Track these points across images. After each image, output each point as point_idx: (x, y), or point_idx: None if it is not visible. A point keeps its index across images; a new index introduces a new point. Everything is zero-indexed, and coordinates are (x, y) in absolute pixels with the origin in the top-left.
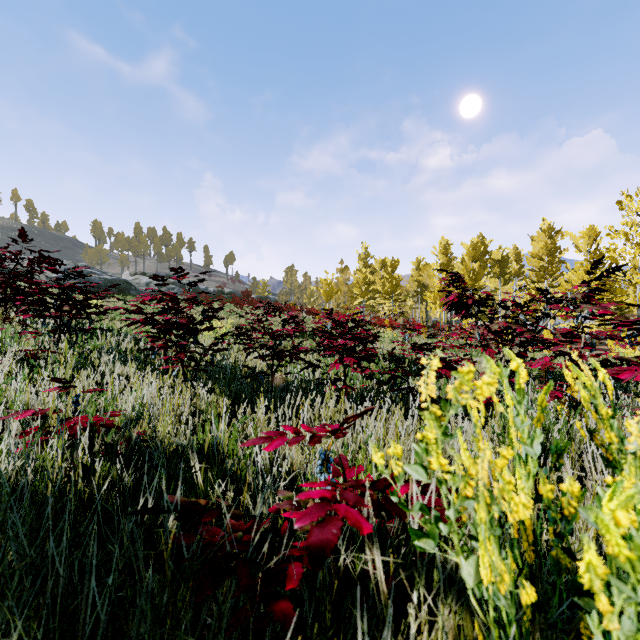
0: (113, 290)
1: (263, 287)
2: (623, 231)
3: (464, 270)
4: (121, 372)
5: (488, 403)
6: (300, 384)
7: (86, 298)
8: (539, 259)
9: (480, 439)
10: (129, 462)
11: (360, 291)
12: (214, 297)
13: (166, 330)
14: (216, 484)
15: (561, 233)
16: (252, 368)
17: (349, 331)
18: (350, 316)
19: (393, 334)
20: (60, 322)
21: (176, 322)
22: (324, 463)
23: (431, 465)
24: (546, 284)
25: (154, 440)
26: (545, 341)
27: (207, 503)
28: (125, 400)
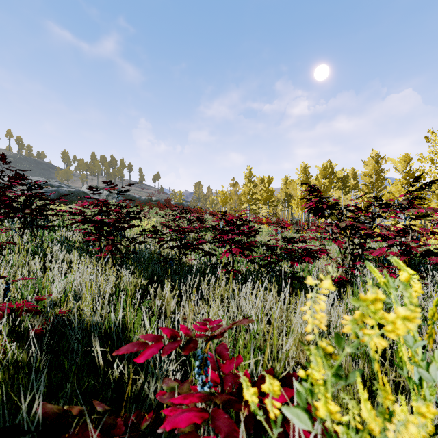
0: (75, 198)
1: (179, 196)
2: (429, 157)
3: (318, 184)
4: (66, 259)
5: (339, 281)
6: (200, 267)
7: (45, 204)
8: (369, 177)
9: (380, 379)
10: (54, 336)
11: (246, 199)
12: (145, 203)
13: (99, 227)
14: (115, 365)
15: (384, 159)
16: (167, 254)
17: (237, 227)
18: (237, 217)
19: (269, 229)
20: (24, 221)
21: (107, 221)
22: (202, 365)
23: (319, 414)
24: (374, 194)
25: (78, 317)
26: (382, 236)
27: (79, 412)
28: (57, 284)
